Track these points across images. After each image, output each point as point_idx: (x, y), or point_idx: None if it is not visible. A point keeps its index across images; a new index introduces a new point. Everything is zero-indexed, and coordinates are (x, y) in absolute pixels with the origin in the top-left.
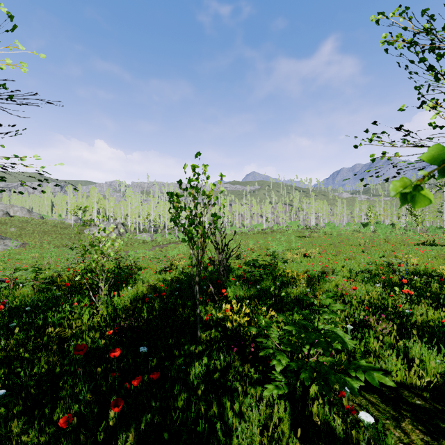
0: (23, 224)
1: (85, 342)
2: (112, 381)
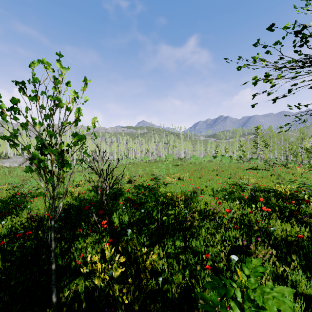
0: None
1: None
2: None
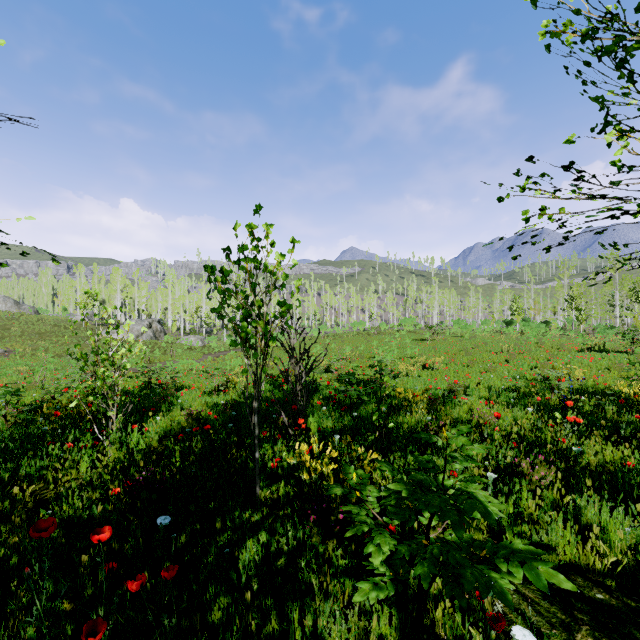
0: (8, 322)
1: (72, 509)
2: (106, 578)
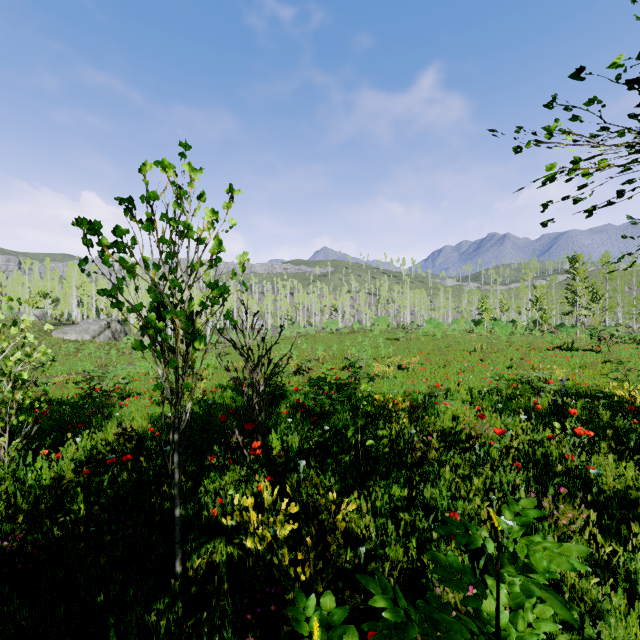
0: None
1: None
2: None
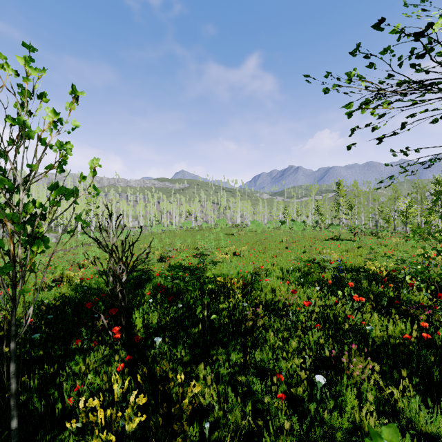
0: None
1: None
2: None
